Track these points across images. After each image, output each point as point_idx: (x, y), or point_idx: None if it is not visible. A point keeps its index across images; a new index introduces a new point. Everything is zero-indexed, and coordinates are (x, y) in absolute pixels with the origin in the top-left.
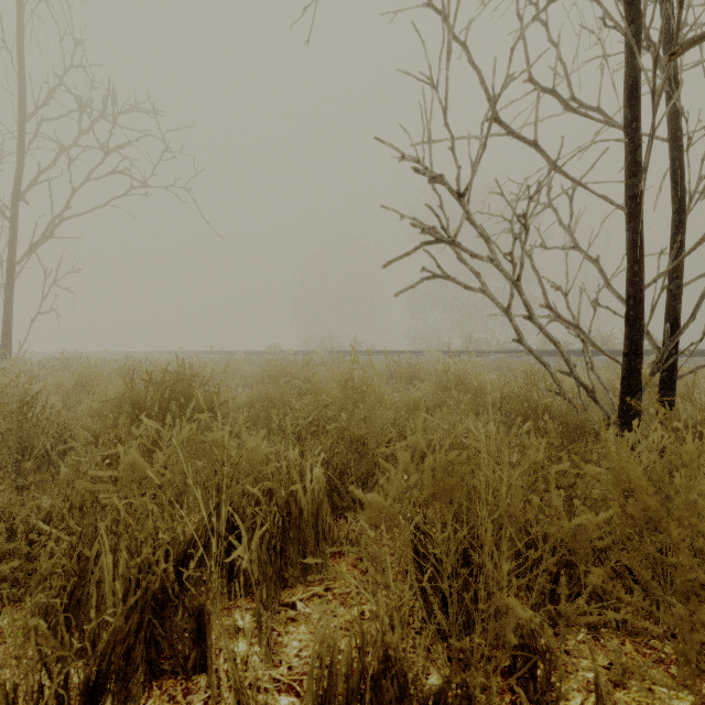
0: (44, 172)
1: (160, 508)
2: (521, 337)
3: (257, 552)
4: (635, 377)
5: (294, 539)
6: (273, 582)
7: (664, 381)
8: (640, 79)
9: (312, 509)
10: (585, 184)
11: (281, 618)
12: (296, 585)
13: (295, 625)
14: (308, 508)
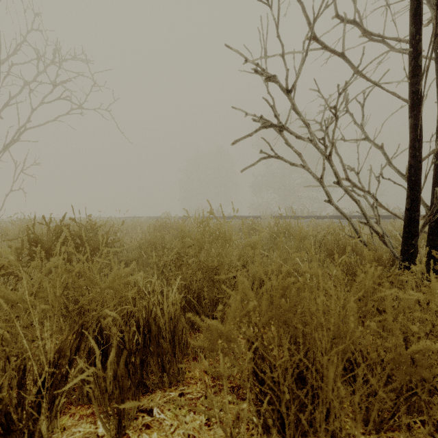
0: (13, 98)
1: (24, 330)
2: (330, 199)
3: (113, 369)
4: (414, 225)
5: (154, 352)
6: (131, 392)
7: (432, 229)
8: (422, 2)
9: (169, 327)
10: (379, 84)
11: (137, 425)
12: (156, 390)
13: (149, 432)
14: (166, 326)
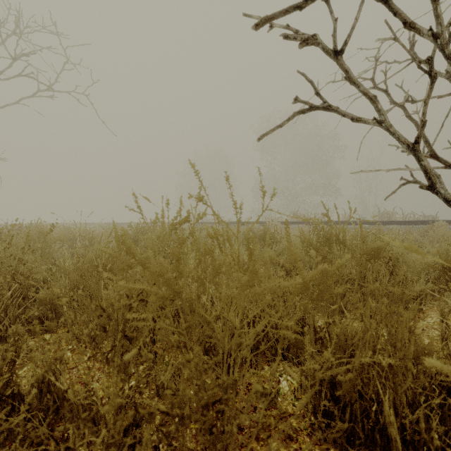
0: None
1: None
2: (433, 182)
3: None
4: None
5: None
6: None
7: None
8: None
9: None
10: None
11: None
12: None
13: None
14: None
